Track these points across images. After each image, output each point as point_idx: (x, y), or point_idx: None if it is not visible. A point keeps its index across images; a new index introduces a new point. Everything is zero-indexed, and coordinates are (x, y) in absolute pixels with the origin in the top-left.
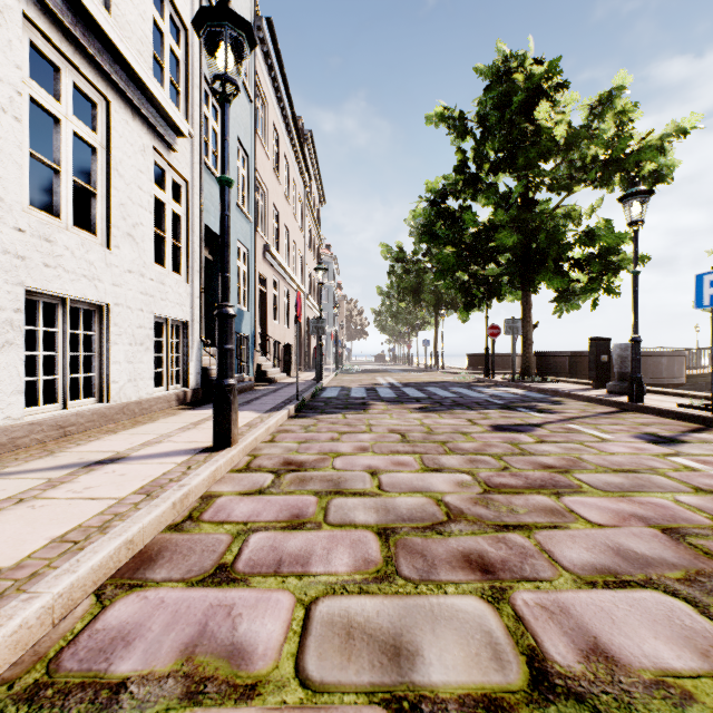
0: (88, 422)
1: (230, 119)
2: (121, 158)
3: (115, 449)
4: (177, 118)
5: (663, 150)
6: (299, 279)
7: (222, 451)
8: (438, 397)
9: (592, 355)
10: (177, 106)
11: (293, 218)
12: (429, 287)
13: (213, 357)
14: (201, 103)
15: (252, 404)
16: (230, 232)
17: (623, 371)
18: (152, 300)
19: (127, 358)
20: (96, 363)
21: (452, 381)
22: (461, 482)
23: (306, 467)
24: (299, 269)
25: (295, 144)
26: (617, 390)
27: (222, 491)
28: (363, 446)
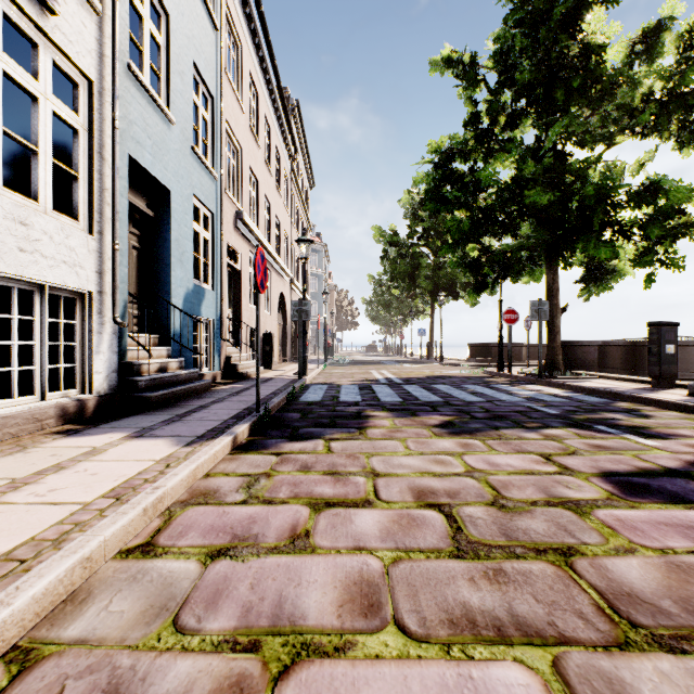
0: None
1: (180, 34)
2: None
3: None
4: None
5: None
6: (284, 261)
7: None
8: (458, 401)
9: (652, 345)
10: None
11: (276, 192)
12: (426, 272)
13: (142, 346)
14: None
15: (183, 421)
16: None
17: None
18: None
19: None
20: None
21: (461, 376)
22: None
23: None
24: (284, 250)
25: (278, 107)
26: None
27: None
28: (367, 577)
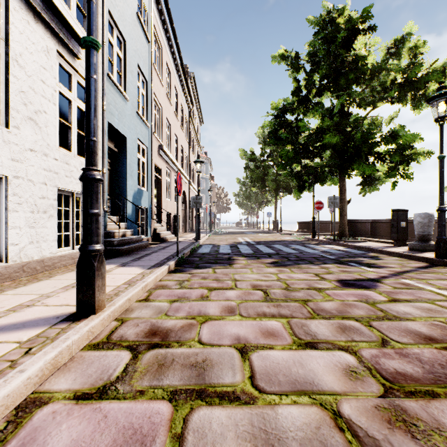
0: None
1: (131, 50)
2: (22, 52)
3: None
4: (79, 30)
5: (444, 74)
6: (185, 171)
7: (81, 322)
8: (284, 252)
9: (393, 222)
10: (84, 27)
11: (181, 130)
12: (271, 177)
13: (115, 223)
14: (103, 27)
15: (141, 260)
16: (95, 95)
17: (422, 234)
18: (56, 176)
19: (28, 223)
20: None
21: (290, 240)
22: (349, 370)
23: (171, 339)
24: (185, 164)
25: (182, 79)
26: (418, 248)
27: (54, 391)
28: (230, 306)
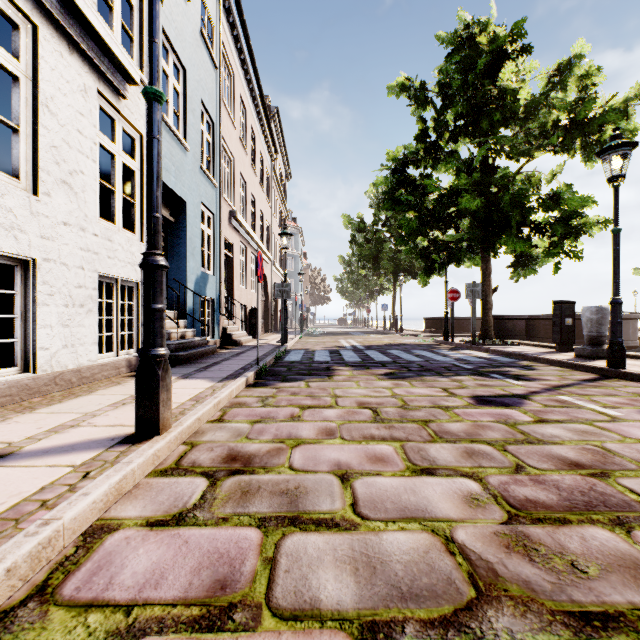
0: (2, 397)
1: (192, 81)
2: (54, 94)
3: (10, 438)
4: (125, 60)
5: (626, 114)
6: (266, 246)
7: (144, 444)
8: (403, 361)
9: (556, 319)
10: (130, 54)
11: (260, 189)
12: (388, 255)
13: (172, 320)
14: None
15: (209, 371)
16: (159, 160)
17: (593, 335)
18: (95, 257)
19: (62, 321)
20: (19, 327)
21: (413, 344)
22: (470, 497)
23: (255, 465)
24: (266, 237)
25: (262, 118)
26: (587, 354)
27: (122, 518)
28: (329, 427)
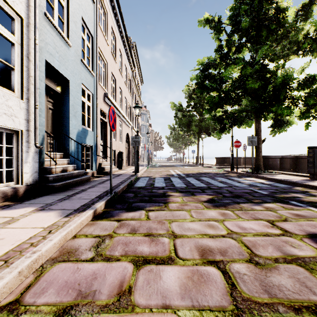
0: None
1: (75, 2)
2: None
3: None
4: None
5: None
6: (128, 118)
7: None
8: (214, 186)
9: (310, 158)
10: None
11: (125, 85)
12: (195, 123)
13: (52, 159)
14: None
15: (70, 200)
16: None
17: None
18: None
19: None
20: None
21: (213, 172)
22: None
23: None
24: (128, 113)
25: (126, 45)
26: None
27: None
28: None
